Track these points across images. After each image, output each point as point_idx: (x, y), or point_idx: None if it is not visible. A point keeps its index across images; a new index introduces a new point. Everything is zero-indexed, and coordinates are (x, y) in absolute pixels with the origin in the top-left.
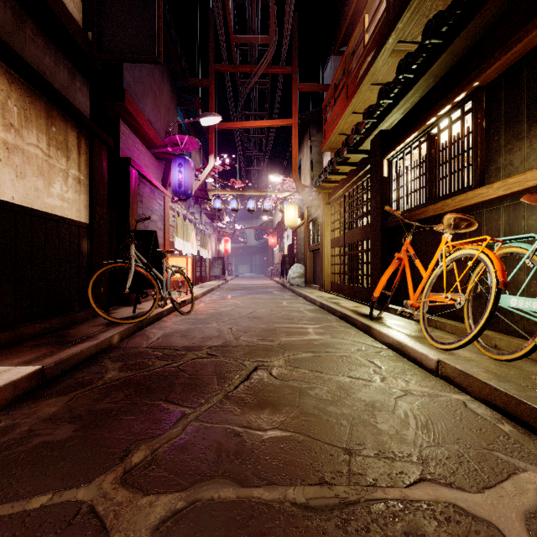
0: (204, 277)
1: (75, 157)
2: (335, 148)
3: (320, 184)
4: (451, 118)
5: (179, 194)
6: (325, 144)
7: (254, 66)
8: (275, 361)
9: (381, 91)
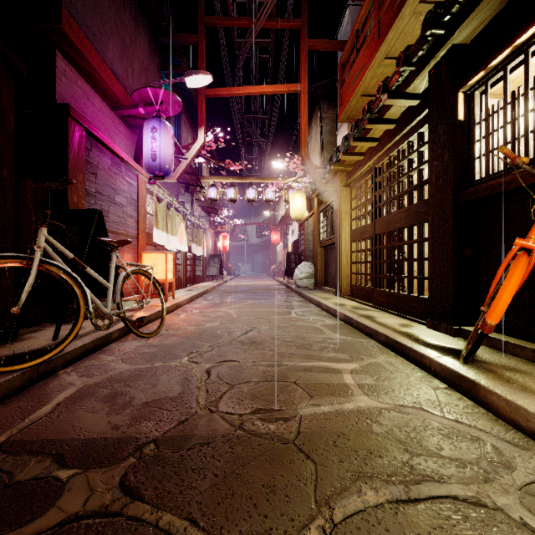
0: (198, 277)
1: None
2: (354, 117)
3: (340, 157)
4: None
5: (152, 168)
6: (343, 112)
7: (254, 19)
8: None
9: None
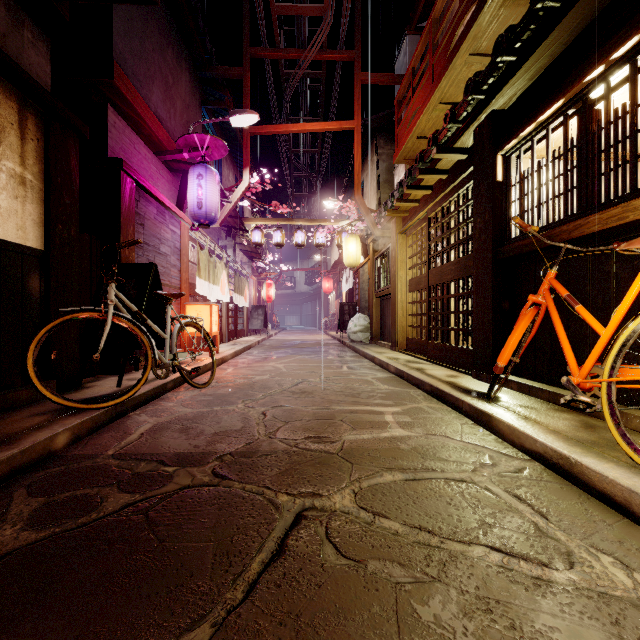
0: (240, 331)
1: (13, 142)
2: (411, 158)
3: (394, 204)
4: (637, 62)
5: (198, 216)
6: (399, 153)
7: (303, 50)
8: (336, 494)
9: (499, 43)
